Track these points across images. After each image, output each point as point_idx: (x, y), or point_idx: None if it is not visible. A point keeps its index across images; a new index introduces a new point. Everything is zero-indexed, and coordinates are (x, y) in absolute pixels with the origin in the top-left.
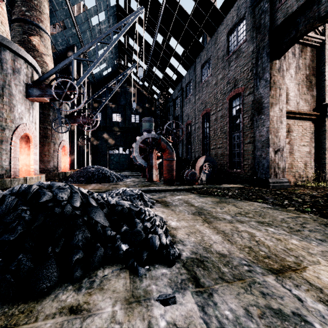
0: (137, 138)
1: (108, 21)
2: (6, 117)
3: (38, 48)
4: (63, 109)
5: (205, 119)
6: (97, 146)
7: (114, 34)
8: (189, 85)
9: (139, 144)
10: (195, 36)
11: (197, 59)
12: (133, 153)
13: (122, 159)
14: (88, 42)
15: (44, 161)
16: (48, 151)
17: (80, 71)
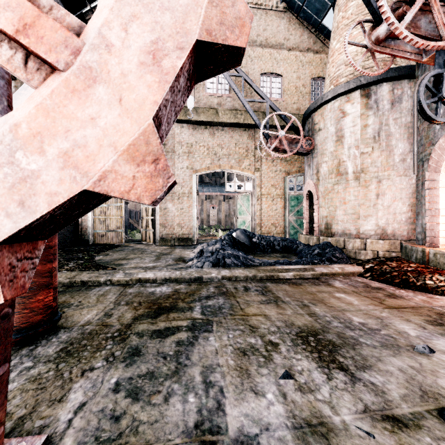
0: None
1: None
2: (425, 142)
3: None
4: None
5: None
6: None
7: None
8: None
9: None
10: None
11: None
12: None
13: None
14: None
15: None
16: None
17: None
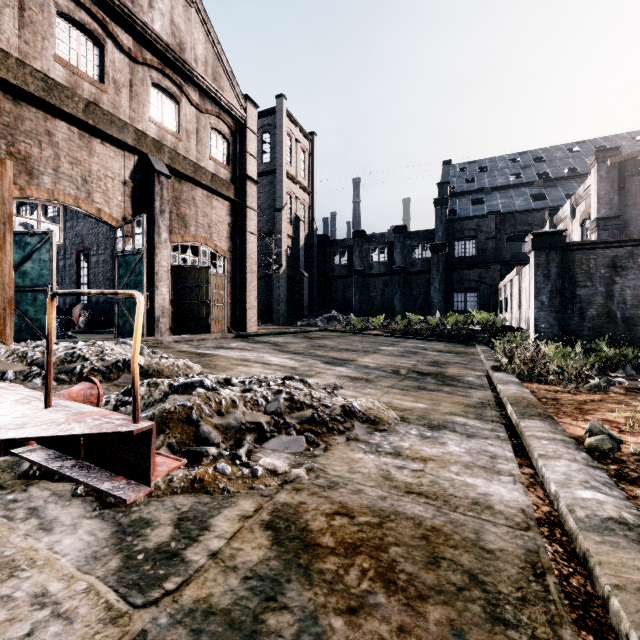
0: None
1: None
2: None
3: None
4: None
5: (82, 256)
6: None
7: None
8: None
9: None
10: None
11: None
12: None
13: None
14: None
15: None
16: None
17: None
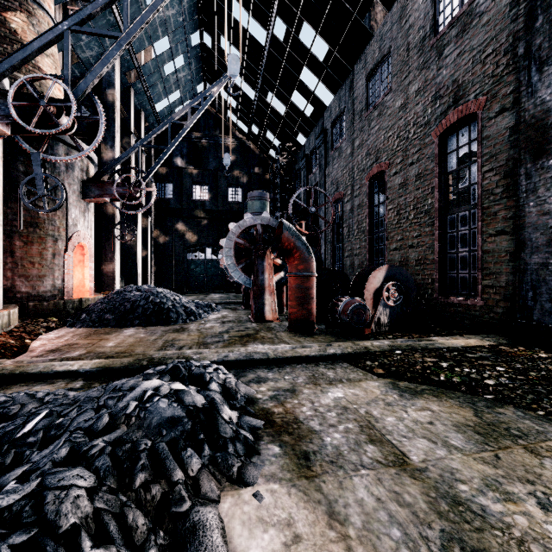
0: (229, 226)
1: (179, 1)
2: None
3: (22, 38)
4: (78, 167)
5: (375, 186)
6: (166, 246)
7: (193, 31)
8: (340, 122)
9: (234, 240)
10: (354, 12)
11: (356, 65)
12: (221, 259)
13: (211, 270)
14: (143, 45)
15: (31, 276)
16: (41, 256)
17: (130, 103)
